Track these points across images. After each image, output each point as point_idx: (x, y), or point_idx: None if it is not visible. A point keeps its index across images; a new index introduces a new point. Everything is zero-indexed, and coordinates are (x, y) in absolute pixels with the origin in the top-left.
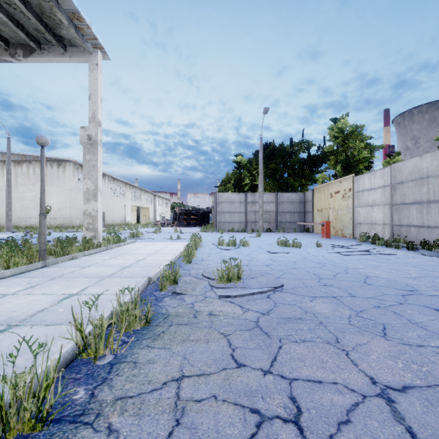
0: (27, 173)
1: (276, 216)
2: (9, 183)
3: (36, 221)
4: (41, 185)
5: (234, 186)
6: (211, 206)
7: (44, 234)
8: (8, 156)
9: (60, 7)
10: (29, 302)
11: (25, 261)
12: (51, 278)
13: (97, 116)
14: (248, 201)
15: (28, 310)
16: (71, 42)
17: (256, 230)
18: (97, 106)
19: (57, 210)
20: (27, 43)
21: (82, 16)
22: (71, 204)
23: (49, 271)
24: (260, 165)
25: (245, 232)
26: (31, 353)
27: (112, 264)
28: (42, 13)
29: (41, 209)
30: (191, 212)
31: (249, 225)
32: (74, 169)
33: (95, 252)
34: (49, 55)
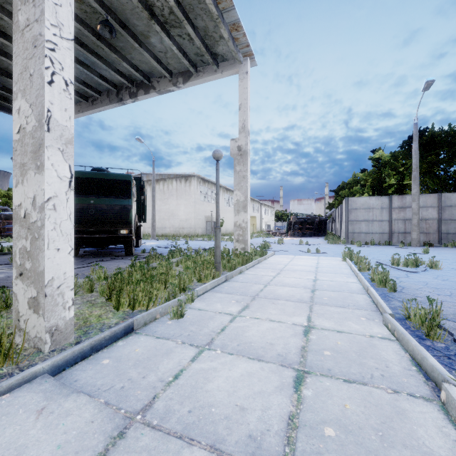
0: (162, 190)
1: (439, 225)
2: (154, 199)
3: (169, 230)
4: (217, 199)
5: (373, 188)
6: (328, 214)
7: (219, 247)
8: (153, 176)
9: (224, 22)
10: (271, 331)
11: (212, 274)
12: (250, 297)
13: (247, 126)
14: (394, 206)
15: (285, 345)
16: (223, 57)
17: (407, 243)
18: (246, 115)
19: (184, 221)
20: (185, 70)
21: (241, 25)
22: (195, 214)
23: (237, 287)
24: (414, 159)
25: (390, 245)
26: (403, 445)
27: (290, 283)
28: (206, 34)
29: (217, 222)
30: (307, 221)
31: (395, 236)
32: (197, 182)
33: (252, 266)
34: (204, 75)
